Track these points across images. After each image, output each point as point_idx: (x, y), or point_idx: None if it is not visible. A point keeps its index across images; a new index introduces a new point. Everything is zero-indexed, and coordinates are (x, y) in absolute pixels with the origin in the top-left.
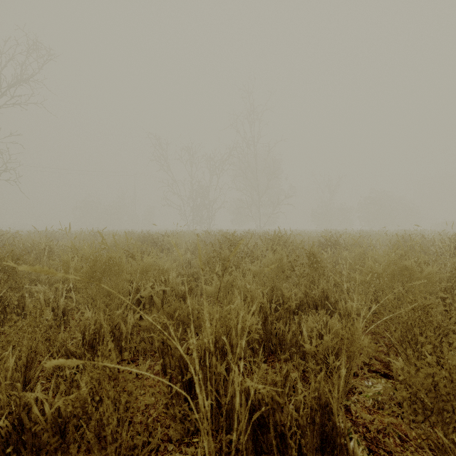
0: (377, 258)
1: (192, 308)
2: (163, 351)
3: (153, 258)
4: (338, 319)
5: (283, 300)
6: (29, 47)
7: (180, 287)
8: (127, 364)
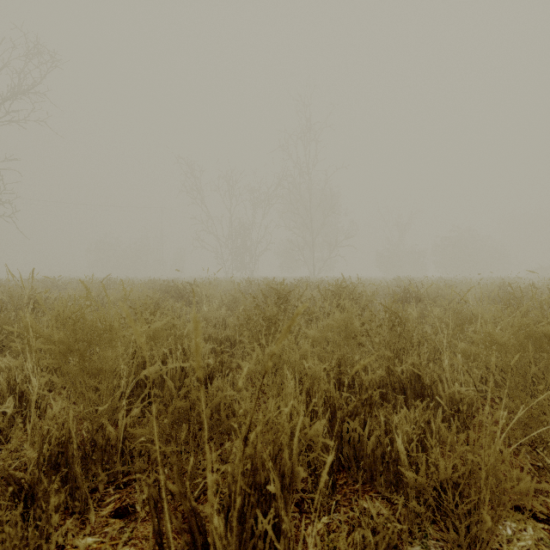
0: (483, 318)
1: (219, 401)
2: (155, 504)
3: (165, 319)
4: (465, 433)
5: (354, 379)
6: (29, 51)
7: (206, 360)
8: (117, 490)
